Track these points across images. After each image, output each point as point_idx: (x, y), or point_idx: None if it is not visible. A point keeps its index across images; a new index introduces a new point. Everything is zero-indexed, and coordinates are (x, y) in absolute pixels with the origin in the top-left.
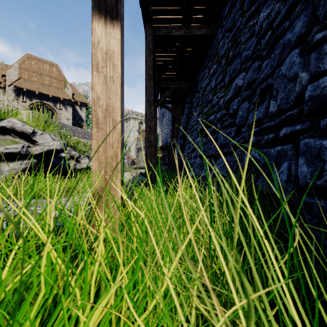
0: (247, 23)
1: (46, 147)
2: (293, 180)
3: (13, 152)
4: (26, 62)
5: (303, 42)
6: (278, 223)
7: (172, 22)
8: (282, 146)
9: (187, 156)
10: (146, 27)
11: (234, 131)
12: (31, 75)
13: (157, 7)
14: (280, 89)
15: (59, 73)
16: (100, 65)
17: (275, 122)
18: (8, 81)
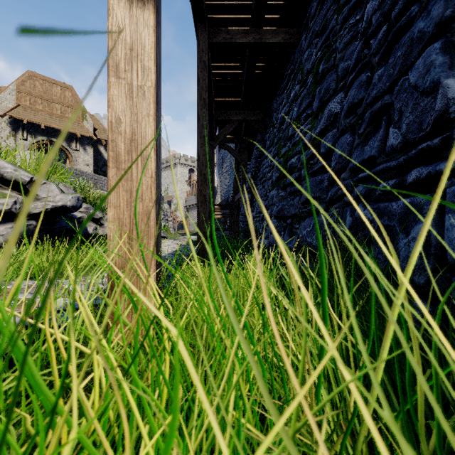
0: (345, 21)
1: (50, 203)
2: (433, 252)
3: (0, 209)
4: (28, 83)
5: (447, 31)
6: (424, 328)
7: (236, 24)
8: (411, 198)
9: (257, 216)
10: (199, 30)
11: (327, 178)
12: (35, 102)
13: (214, 2)
14: (406, 109)
15: (75, 99)
16: (122, 67)
17: (398, 162)
18: (1, 109)
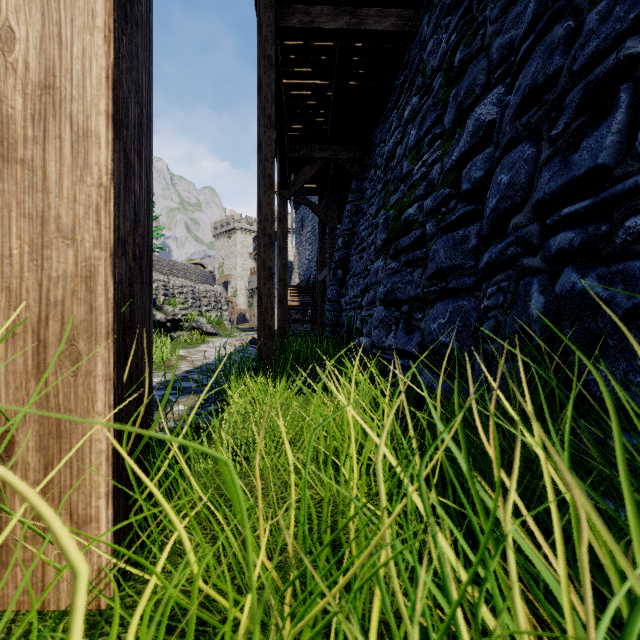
0: None
1: None
2: None
3: None
4: None
5: None
6: None
7: (319, 2)
8: None
9: (352, 302)
10: (261, 6)
11: (476, 233)
12: None
13: None
14: None
15: None
16: None
17: None
18: None
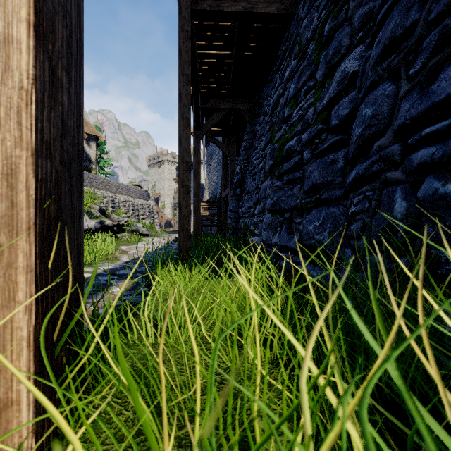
0: None
1: None
2: None
3: None
4: None
5: None
6: None
7: None
8: None
9: (247, 212)
10: None
11: (343, 156)
12: None
13: None
14: None
15: None
16: None
17: None
18: None
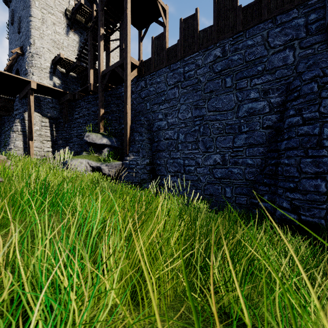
0: None
1: None
2: None
3: None
4: None
5: None
6: None
7: None
8: None
9: None
10: None
11: None
12: None
13: None
14: None
15: None
16: None
17: None
18: None
